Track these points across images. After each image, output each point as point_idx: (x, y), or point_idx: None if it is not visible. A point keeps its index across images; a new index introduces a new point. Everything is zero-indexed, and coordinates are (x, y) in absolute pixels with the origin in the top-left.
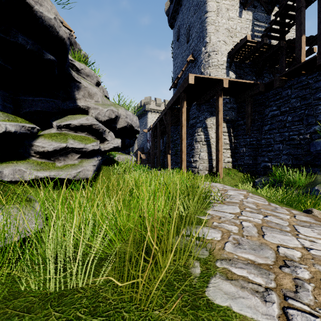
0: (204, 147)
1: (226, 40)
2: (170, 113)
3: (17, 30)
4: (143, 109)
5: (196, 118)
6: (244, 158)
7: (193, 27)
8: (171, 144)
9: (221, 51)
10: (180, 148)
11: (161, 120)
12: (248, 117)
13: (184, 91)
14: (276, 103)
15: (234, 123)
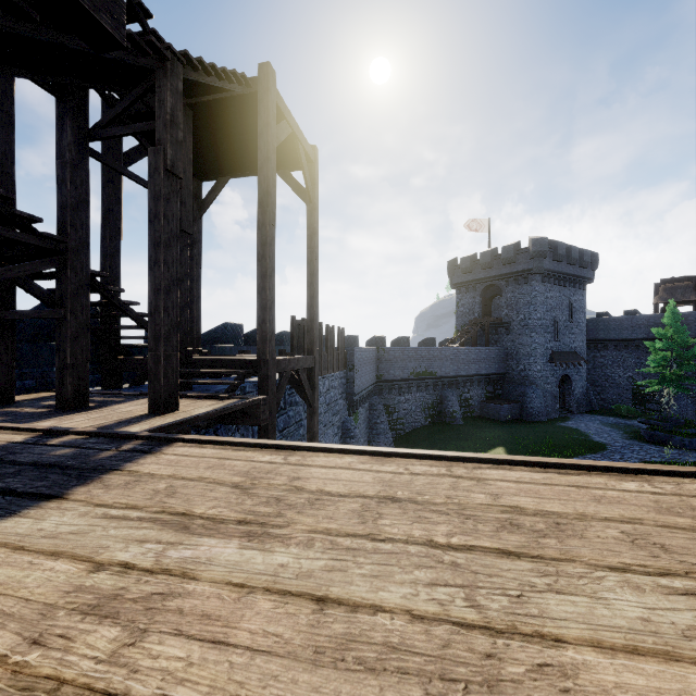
0: None
1: None
2: None
3: None
4: None
5: None
6: None
7: None
8: None
9: None
10: None
11: None
12: None
13: None
14: None
15: None
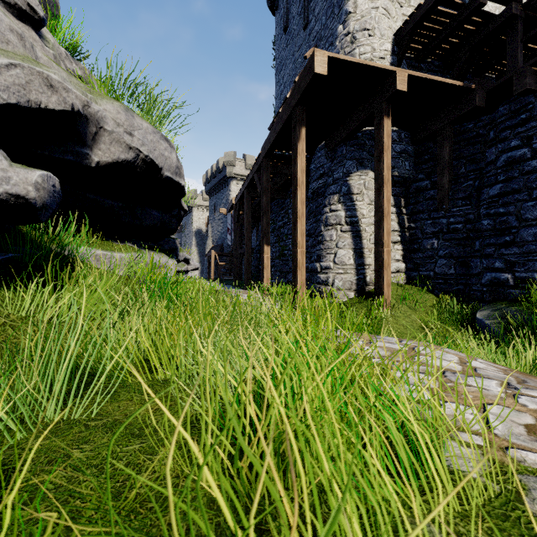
0: (346, 238)
1: (391, 8)
2: (270, 166)
3: None
4: (222, 175)
5: (325, 176)
6: (435, 263)
7: None
8: (273, 235)
9: (381, 30)
10: (293, 239)
11: (253, 187)
12: (443, 169)
13: (301, 100)
14: (519, 130)
15: (408, 186)
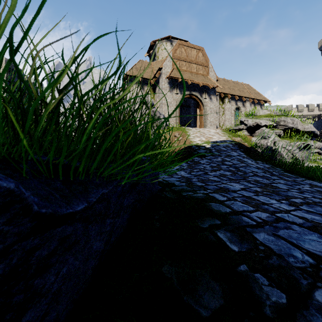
0: None
1: None
2: None
3: (313, 138)
4: None
5: None
6: None
7: None
8: None
9: None
10: None
11: None
12: None
13: None
14: None
15: None
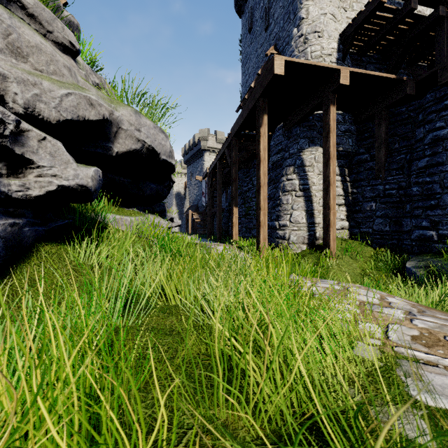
0: (299, 201)
1: (337, 13)
2: (238, 143)
3: None
4: (198, 148)
5: (283, 151)
6: (373, 221)
7: (277, 0)
8: (240, 198)
9: (329, 32)
10: (256, 203)
11: (223, 159)
12: (380, 145)
13: (263, 94)
14: (443, 114)
15: (351, 158)
